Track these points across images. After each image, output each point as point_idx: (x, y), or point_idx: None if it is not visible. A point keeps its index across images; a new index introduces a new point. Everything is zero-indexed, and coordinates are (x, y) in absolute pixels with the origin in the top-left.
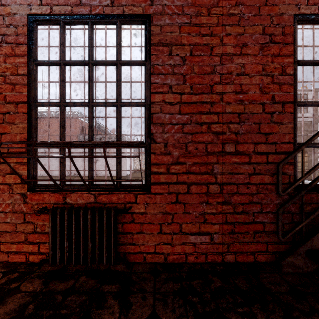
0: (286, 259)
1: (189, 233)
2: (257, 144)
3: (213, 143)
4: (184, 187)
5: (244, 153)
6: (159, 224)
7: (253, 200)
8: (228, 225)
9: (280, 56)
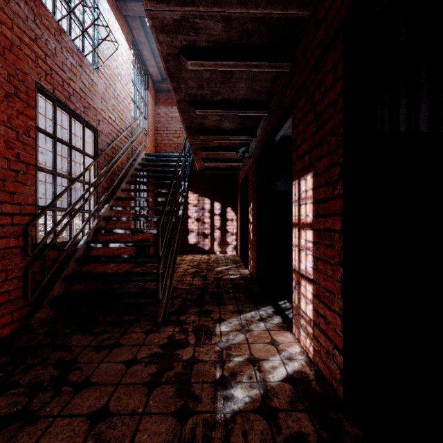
0: (35, 317)
1: None
2: (2, 204)
3: None
4: None
5: None
6: None
7: None
8: None
9: (24, 115)
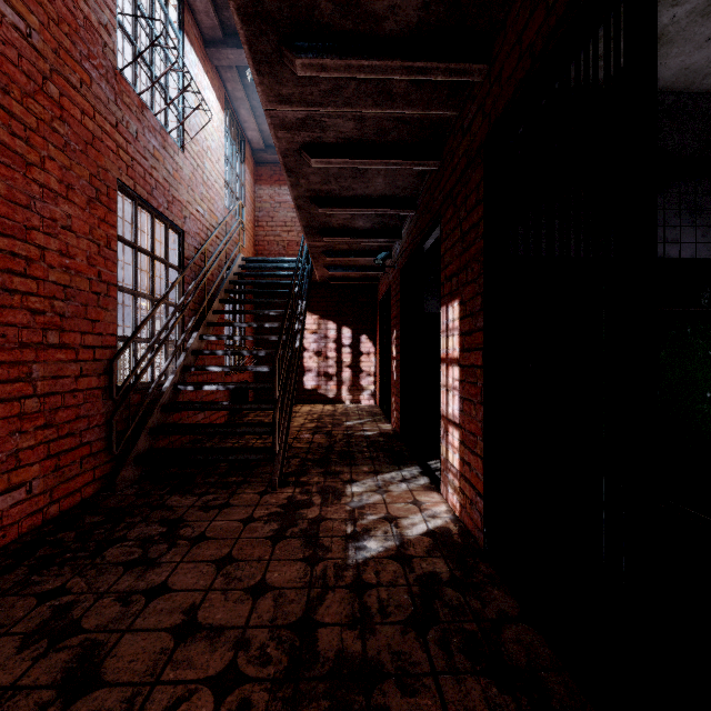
0: (121, 475)
1: None
2: (85, 335)
3: (30, 328)
4: None
5: (71, 347)
6: None
7: (81, 414)
8: (51, 459)
9: (106, 222)
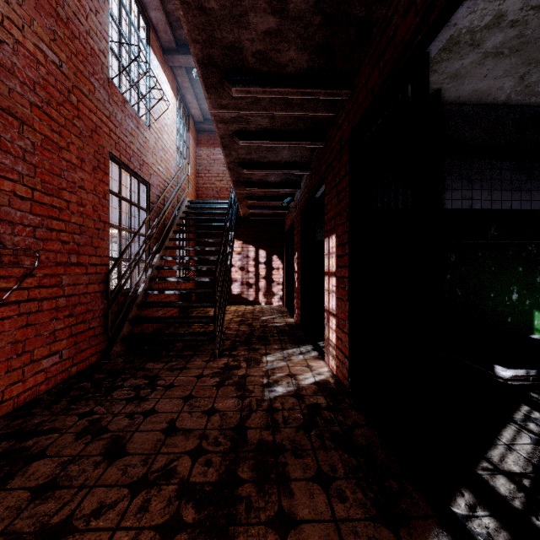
0: (113, 349)
1: (40, 358)
2: (91, 256)
3: (61, 252)
4: (35, 304)
5: (84, 265)
6: (7, 360)
7: (89, 308)
8: (72, 337)
9: (103, 182)
